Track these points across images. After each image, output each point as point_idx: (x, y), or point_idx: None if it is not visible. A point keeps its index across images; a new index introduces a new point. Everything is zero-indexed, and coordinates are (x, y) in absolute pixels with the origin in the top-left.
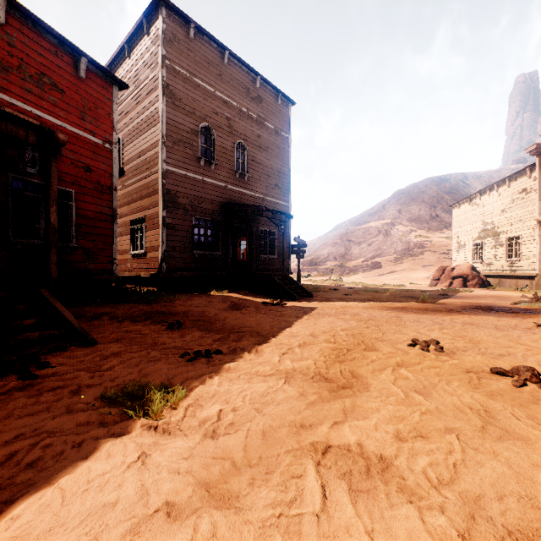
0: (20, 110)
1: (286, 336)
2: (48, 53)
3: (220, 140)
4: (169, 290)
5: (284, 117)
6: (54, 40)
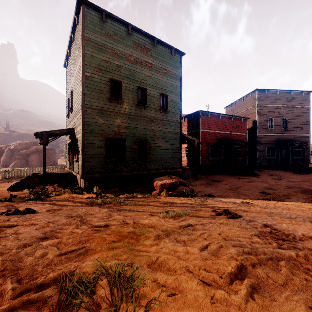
0: (234, 134)
1: (298, 178)
2: (237, 121)
3: (275, 120)
4: (258, 168)
5: (306, 99)
6: (238, 117)
